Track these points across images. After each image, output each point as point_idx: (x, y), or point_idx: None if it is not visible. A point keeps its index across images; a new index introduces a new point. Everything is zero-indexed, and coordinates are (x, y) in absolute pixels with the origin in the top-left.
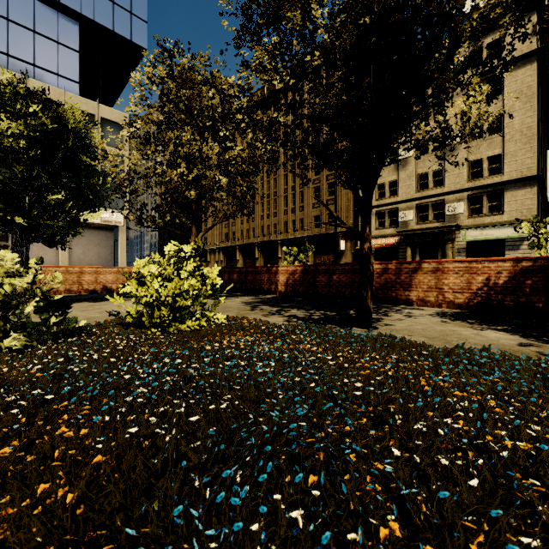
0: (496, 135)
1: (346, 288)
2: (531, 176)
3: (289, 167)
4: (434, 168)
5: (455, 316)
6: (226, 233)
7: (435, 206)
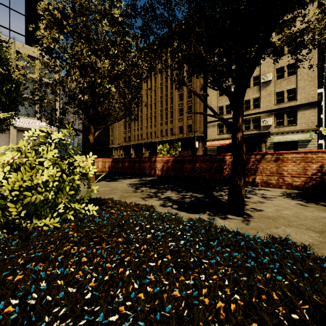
0: (292, 76)
1: (206, 173)
2: (314, 101)
3: (163, 96)
4: (254, 97)
5: (303, 198)
6: (125, 137)
7: (254, 120)
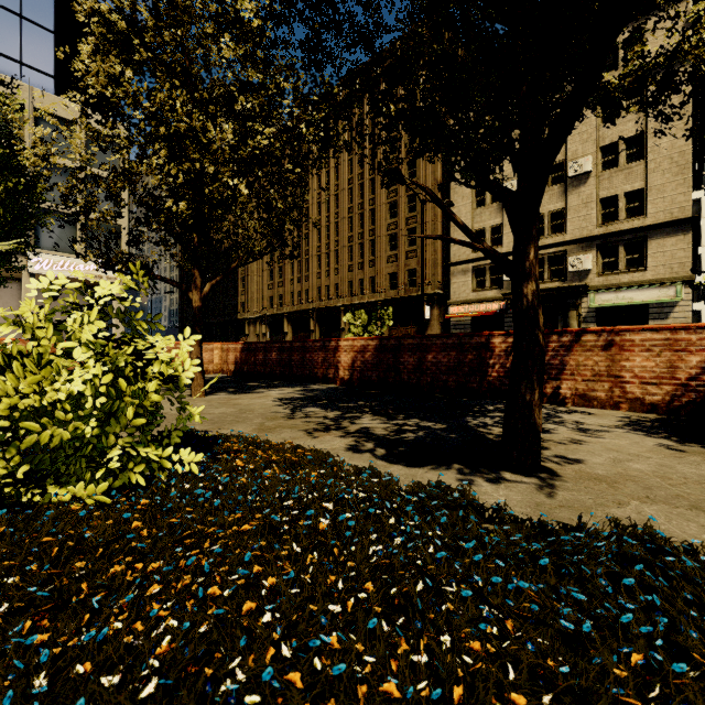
0: (636, 162)
1: (449, 375)
2: (685, 218)
3: (355, 207)
4: (552, 208)
5: (670, 432)
6: (271, 297)
7: (553, 259)
